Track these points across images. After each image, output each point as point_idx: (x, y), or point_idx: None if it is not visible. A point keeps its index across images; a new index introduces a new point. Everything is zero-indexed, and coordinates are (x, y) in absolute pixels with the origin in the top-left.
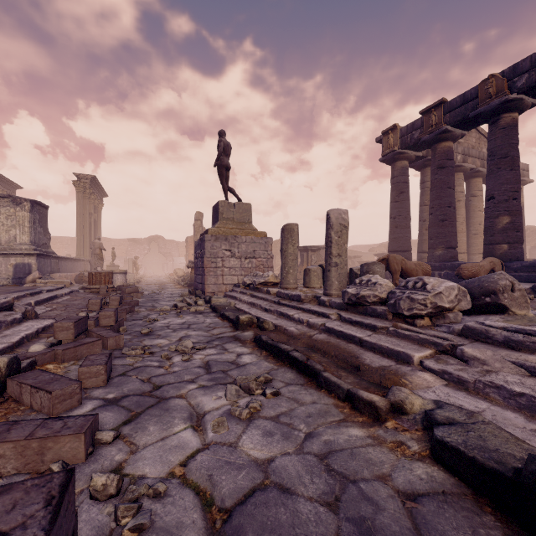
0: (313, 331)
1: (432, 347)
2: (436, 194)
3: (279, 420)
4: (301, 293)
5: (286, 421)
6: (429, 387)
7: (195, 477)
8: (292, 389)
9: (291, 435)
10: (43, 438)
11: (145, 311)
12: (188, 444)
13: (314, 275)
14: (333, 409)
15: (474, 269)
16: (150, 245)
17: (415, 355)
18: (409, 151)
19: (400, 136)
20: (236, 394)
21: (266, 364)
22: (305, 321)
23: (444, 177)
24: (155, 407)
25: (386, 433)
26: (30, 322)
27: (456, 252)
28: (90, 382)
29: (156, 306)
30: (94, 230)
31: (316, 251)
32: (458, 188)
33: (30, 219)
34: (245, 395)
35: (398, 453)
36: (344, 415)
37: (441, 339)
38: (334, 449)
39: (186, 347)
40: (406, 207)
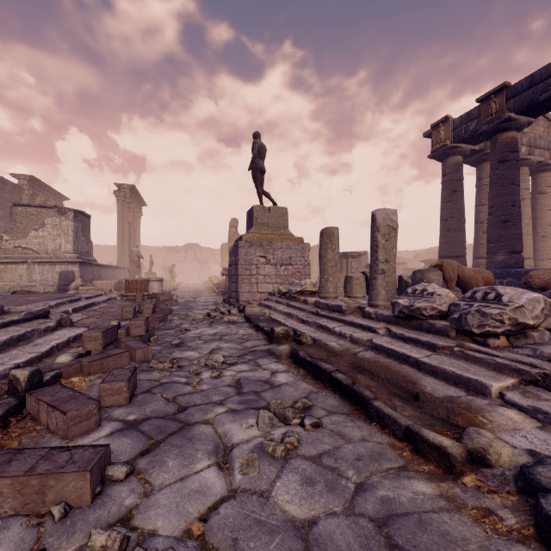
0: (358, 347)
1: (515, 375)
2: (497, 192)
3: (321, 461)
4: (341, 303)
5: (330, 464)
6: (516, 429)
7: (216, 540)
8: (336, 419)
9: (338, 485)
10: (44, 474)
11: (178, 320)
12: (210, 488)
13: (356, 283)
14: (389, 451)
15: (547, 276)
16: (186, 253)
17: (493, 385)
18: (463, 144)
19: (453, 128)
20: (270, 422)
21: (304, 386)
22: (348, 335)
23: (506, 171)
24: (177, 434)
25: (465, 493)
26: (63, 331)
27: (522, 257)
28: (111, 400)
29: (189, 315)
30: (133, 239)
31: (356, 257)
32: (522, 185)
33: (74, 228)
34: (280, 425)
35: (486, 527)
36: (404, 461)
37: (527, 365)
38: (395, 511)
39: (216, 361)
40: (460, 207)
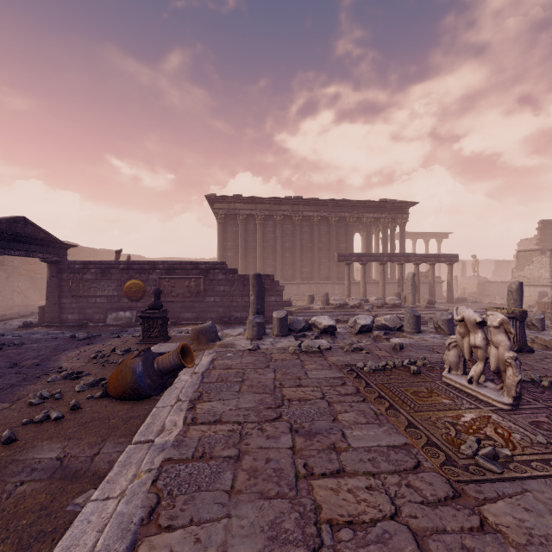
0: None
1: None
2: None
3: None
4: None
5: None
6: None
7: None
8: None
9: None
10: None
11: None
12: None
13: None
14: None
15: None
16: None
17: None
18: None
19: None
20: None
21: None
22: None
23: None
24: None
25: None
26: None
27: None
28: None
29: None
30: None
31: None
32: None
33: (550, 262)
34: None
35: None
36: None
37: None
38: None
39: None
40: None
